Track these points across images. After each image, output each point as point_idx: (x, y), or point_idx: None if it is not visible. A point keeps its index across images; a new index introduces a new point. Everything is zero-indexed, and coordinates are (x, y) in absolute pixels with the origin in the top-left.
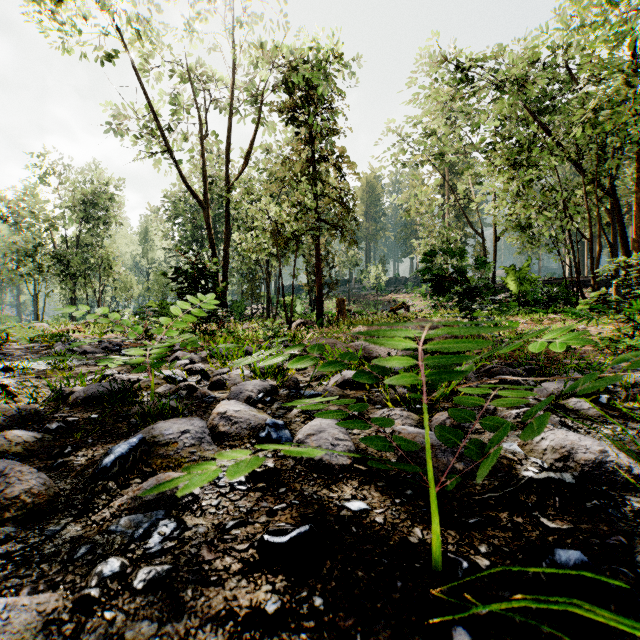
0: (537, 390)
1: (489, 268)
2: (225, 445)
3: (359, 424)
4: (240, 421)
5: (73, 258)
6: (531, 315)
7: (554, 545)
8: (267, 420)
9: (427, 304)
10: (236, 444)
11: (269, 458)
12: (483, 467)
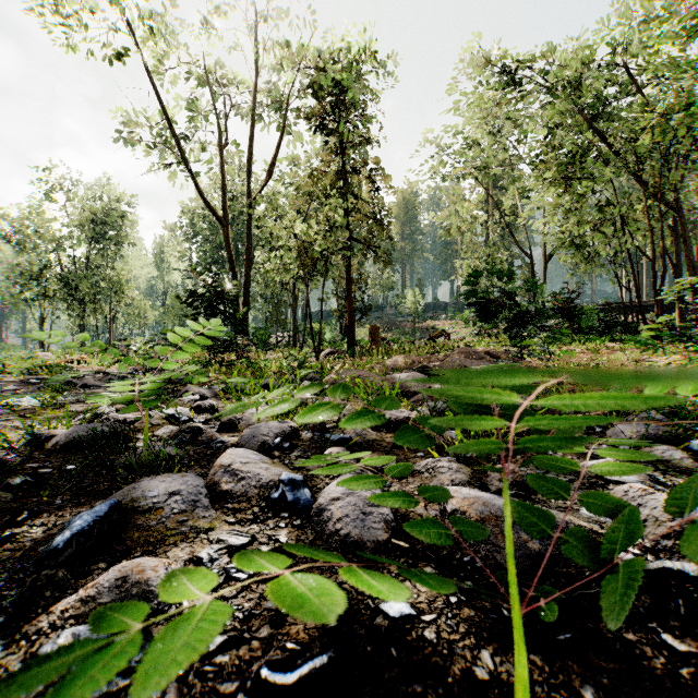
0: (611, 434)
1: (542, 290)
2: (227, 509)
3: (401, 499)
4: (248, 476)
5: (82, 281)
6: (586, 344)
7: (692, 684)
8: (282, 475)
9: (469, 331)
10: (241, 507)
11: (281, 529)
12: (610, 593)
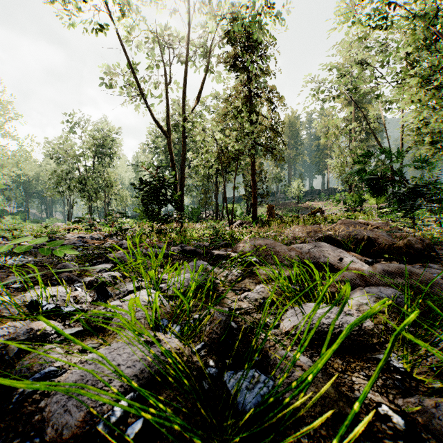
0: None
1: (432, 167)
2: None
3: None
4: None
5: (89, 180)
6: None
7: None
8: None
9: (338, 209)
10: None
11: None
12: None
